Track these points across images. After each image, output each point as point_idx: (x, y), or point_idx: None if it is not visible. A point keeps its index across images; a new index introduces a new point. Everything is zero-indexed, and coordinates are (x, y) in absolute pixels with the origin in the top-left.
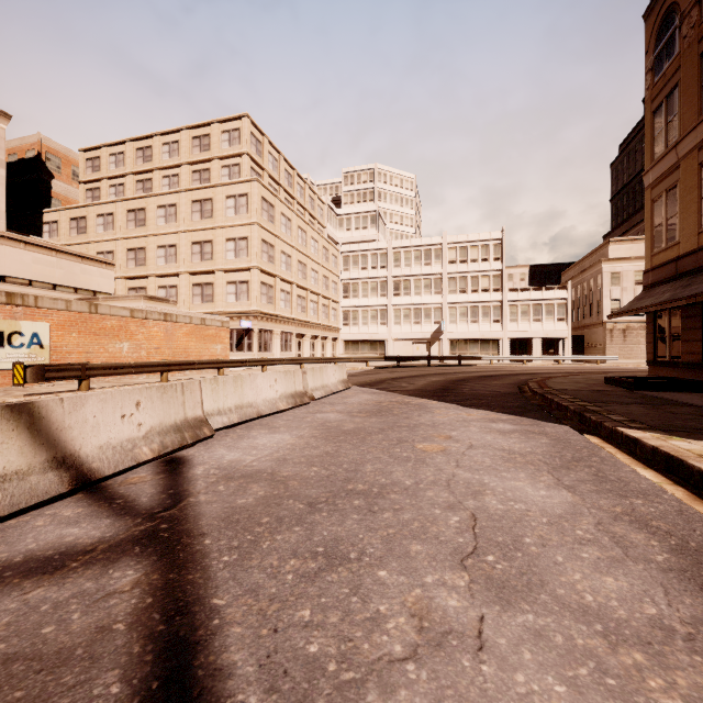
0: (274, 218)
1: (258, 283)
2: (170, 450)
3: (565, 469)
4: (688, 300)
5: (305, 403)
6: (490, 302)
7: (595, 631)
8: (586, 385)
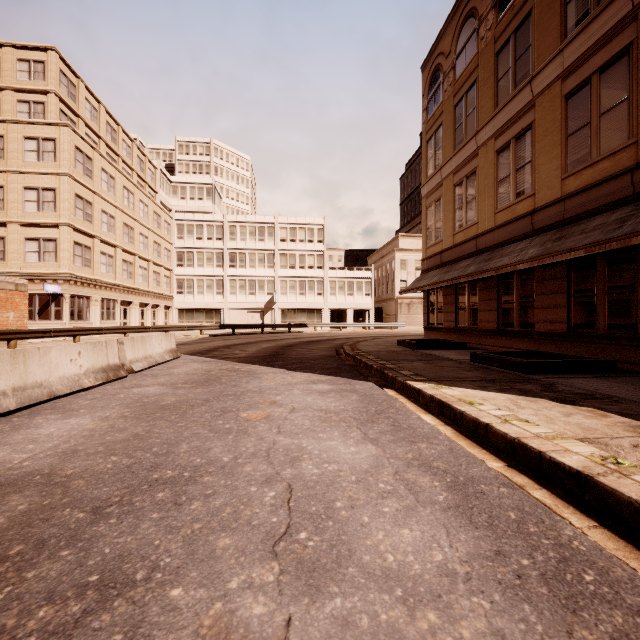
0: (92, 172)
1: (70, 243)
2: None
3: (370, 423)
4: (448, 282)
5: (121, 377)
6: (315, 278)
7: (397, 597)
8: (384, 346)
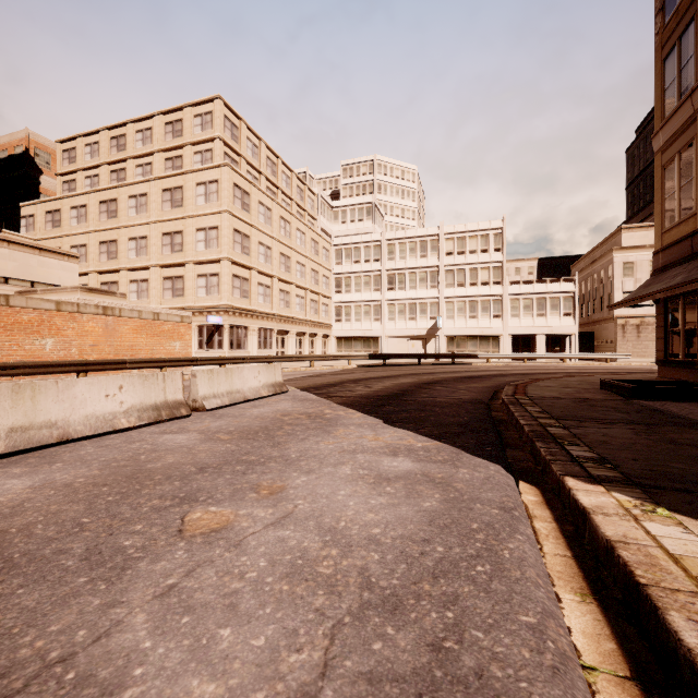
0: (249, 206)
1: (229, 276)
2: None
3: (383, 613)
4: None
5: (181, 416)
6: (490, 296)
7: None
8: (574, 390)
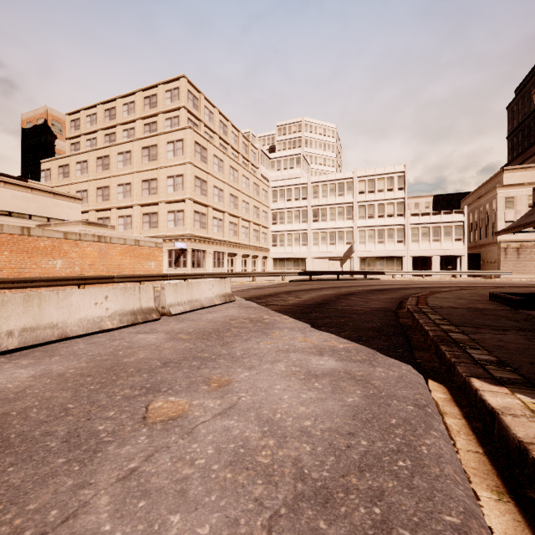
0: (206, 158)
1: (191, 212)
2: None
3: (316, 506)
4: None
5: (152, 320)
6: (394, 225)
7: None
8: (467, 301)
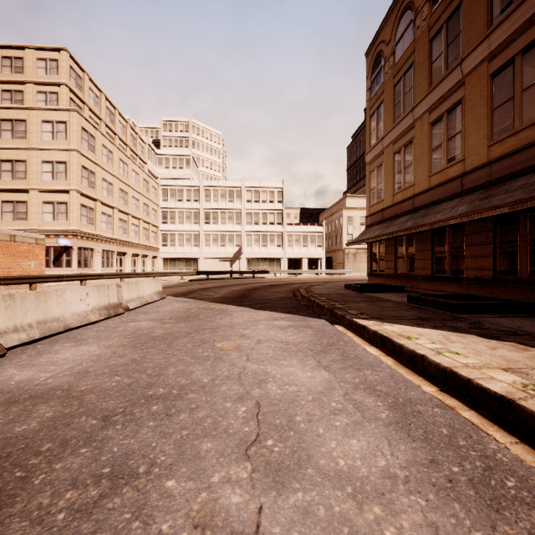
0: (94, 148)
1: (78, 205)
2: None
3: (323, 353)
4: (388, 235)
5: (120, 314)
6: (275, 232)
7: (347, 494)
8: (334, 289)
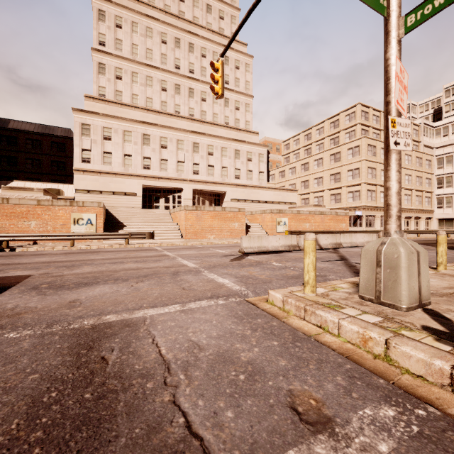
0: (375, 153)
1: (365, 191)
2: (334, 248)
3: None
4: None
5: None
6: None
7: None
8: None
